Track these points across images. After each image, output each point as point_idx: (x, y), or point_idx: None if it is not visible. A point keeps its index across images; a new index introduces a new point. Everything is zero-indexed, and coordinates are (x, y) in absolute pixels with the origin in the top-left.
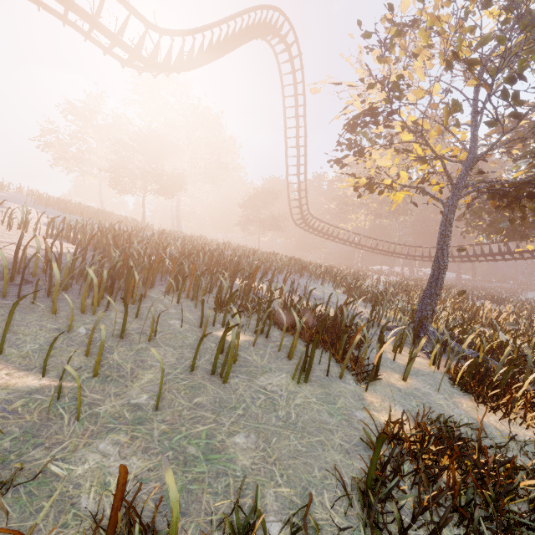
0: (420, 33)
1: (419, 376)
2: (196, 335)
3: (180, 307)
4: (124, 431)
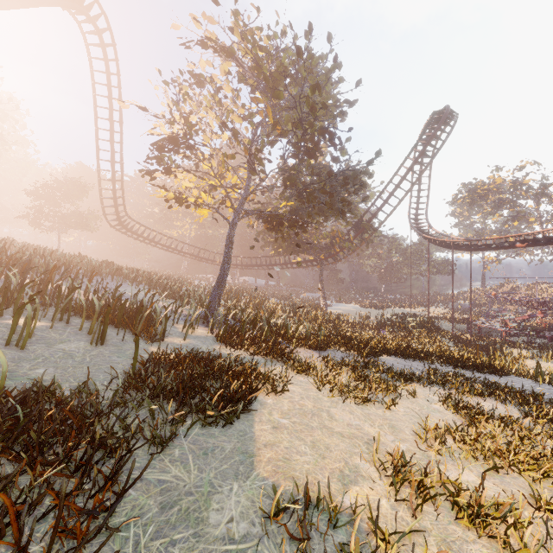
0: (205, 99)
1: (196, 338)
2: None
3: None
4: None
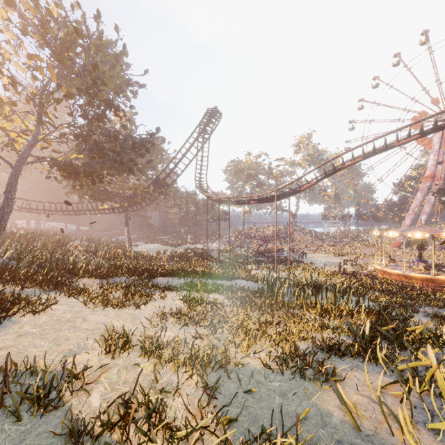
0: None
1: None
2: None
3: None
4: None
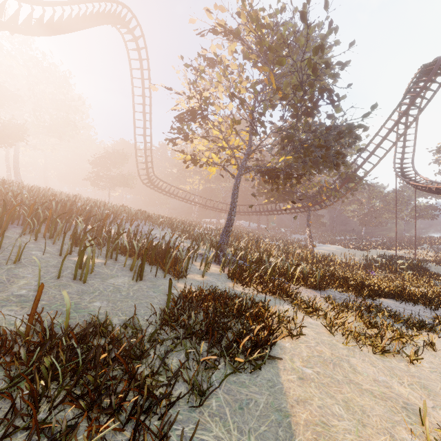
0: (217, 74)
1: (212, 275)
2: (57, 260)
3: (38, 243)
4: (15, 306)
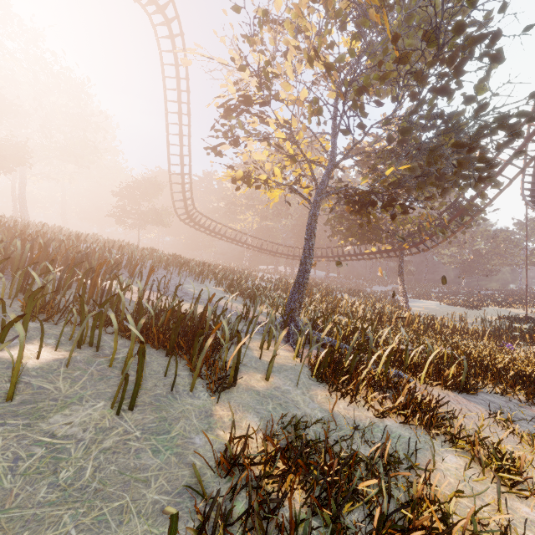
0: (286, 25)
1: (281, 372)
2: None
3: None
4: None
